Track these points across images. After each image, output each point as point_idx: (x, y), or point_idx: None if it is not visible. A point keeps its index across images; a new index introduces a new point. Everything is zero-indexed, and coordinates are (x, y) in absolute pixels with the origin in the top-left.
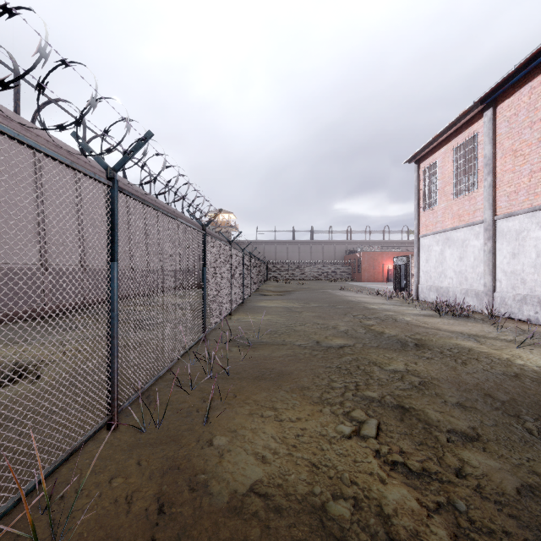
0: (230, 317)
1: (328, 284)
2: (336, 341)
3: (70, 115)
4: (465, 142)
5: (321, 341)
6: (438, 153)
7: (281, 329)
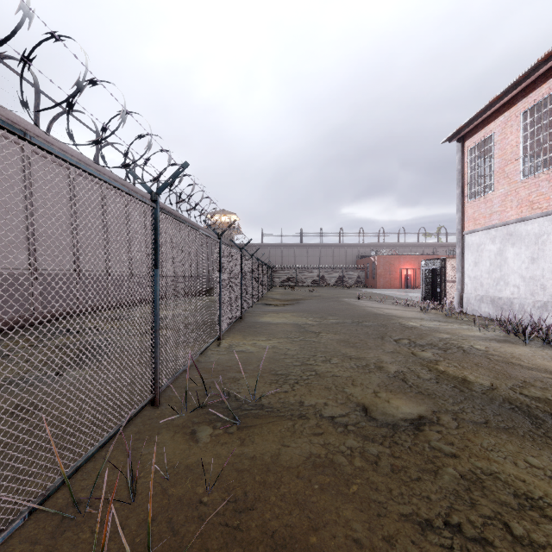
0: (219, 342)
1: (341, 291)
2: (398, 408)
3: (14, 72)
4: (542, 100)
5: (372, 408)
6: (494, 123)
7: (293, 371)
